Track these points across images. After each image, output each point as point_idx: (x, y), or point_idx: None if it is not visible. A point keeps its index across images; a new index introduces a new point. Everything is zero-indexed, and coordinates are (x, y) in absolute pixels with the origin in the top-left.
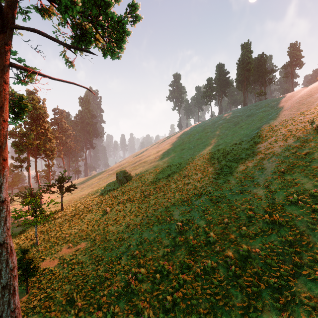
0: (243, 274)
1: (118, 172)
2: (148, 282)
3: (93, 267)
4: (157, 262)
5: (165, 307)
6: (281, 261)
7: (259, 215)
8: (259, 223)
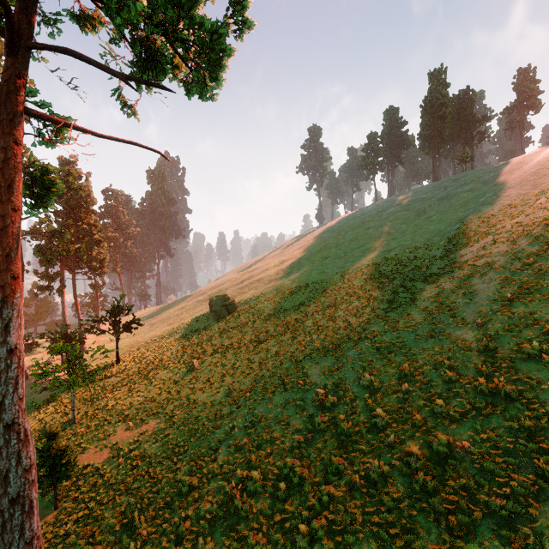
0: (439, 488)
1: (212, 297)
2: (266, 496)
3: (169, 464)
4: (282, 460)
5: (295, 545)
6: (512, 467)
7: (467, 379)
8: (468, 394)
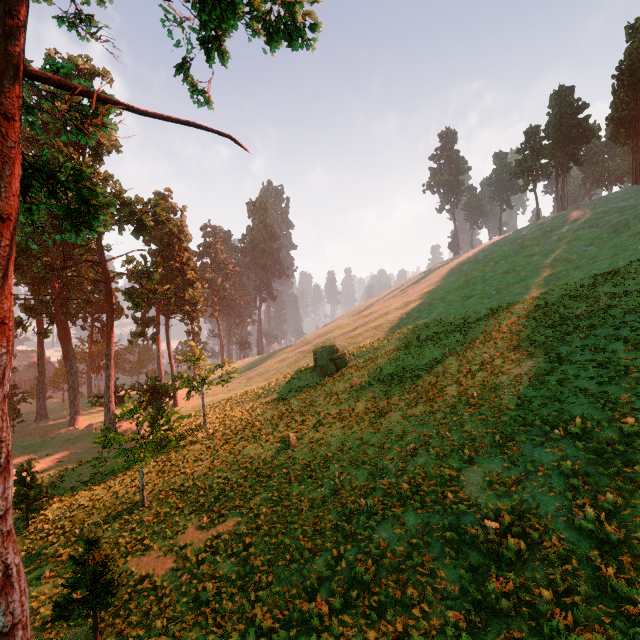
0: None
1: (317, 348)
2: None
3: (244, 604)
4: None
5: None
6: None
7: None
8: None
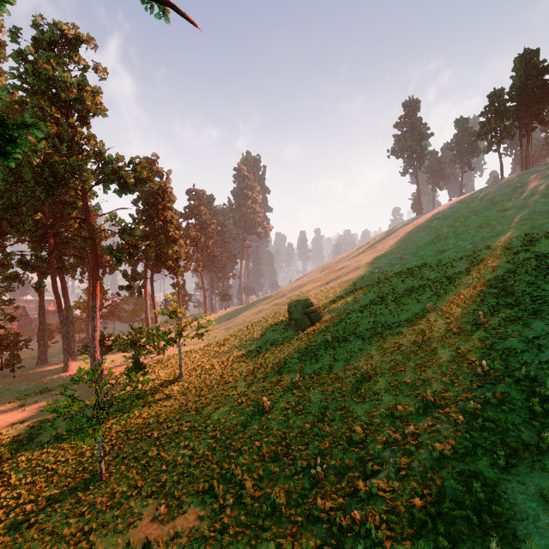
0: None
1: (291, 302)
2: None
3: None
4: None
5: None
6: None
7: None
8: None
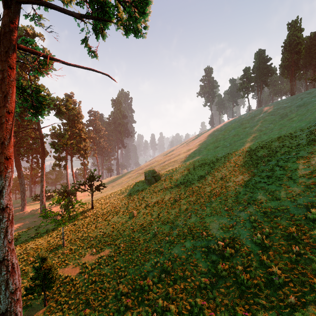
0: None
1: (146, 171)
2: None
3: (114, 284)
4: (192, 297)
5: None
6: None
7: None
8: None
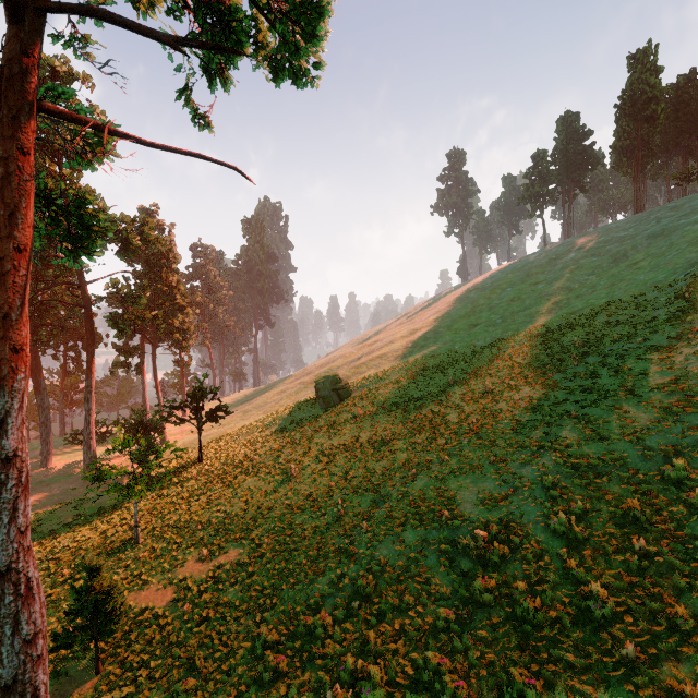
0: None
1: (319, 378)
2: None
3: (250, 624)
4: (418, 650)
5: None
6: None
7: None
8: None
